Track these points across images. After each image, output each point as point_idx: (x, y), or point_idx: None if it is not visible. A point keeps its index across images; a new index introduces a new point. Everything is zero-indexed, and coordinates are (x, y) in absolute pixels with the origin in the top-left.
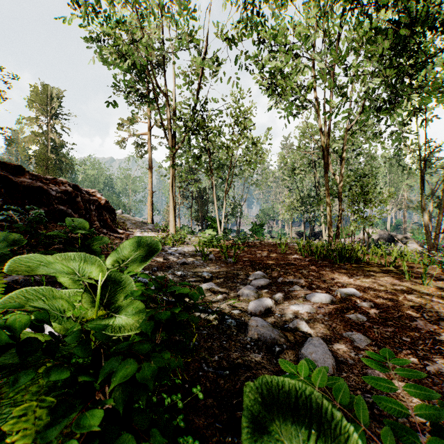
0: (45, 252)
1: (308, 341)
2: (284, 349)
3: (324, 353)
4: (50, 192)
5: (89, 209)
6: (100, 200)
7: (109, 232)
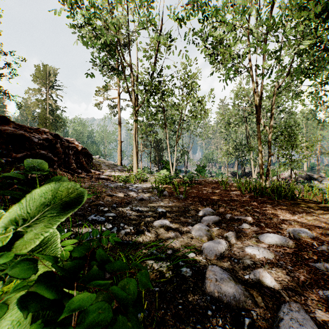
0: (3, 192)
1: (286, 312)
2: (254, 319)
3: None
4: (32, 139)
5: (68, 153)
6: (78, 147)
7: (84, 172)
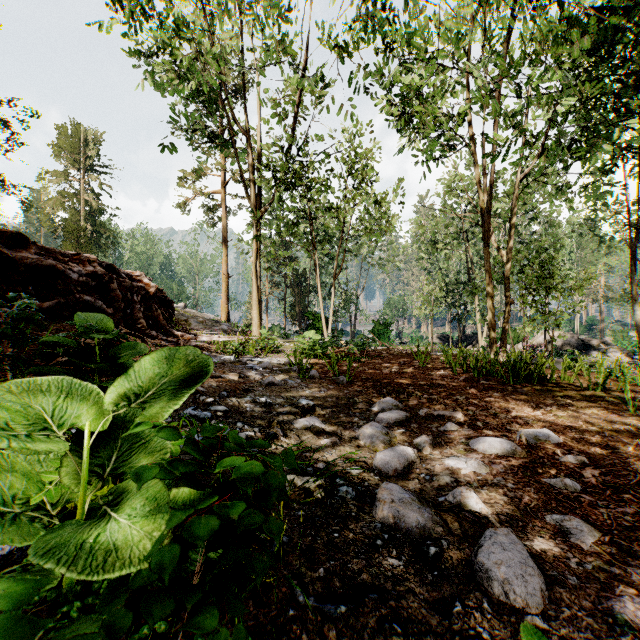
0: (41, 368)
1: (488, 537)
2: (443, 549)
3: (522, 564)
4: (69, 274)
5: (132, 300)
6: (149, 288)
7: (161, 334)
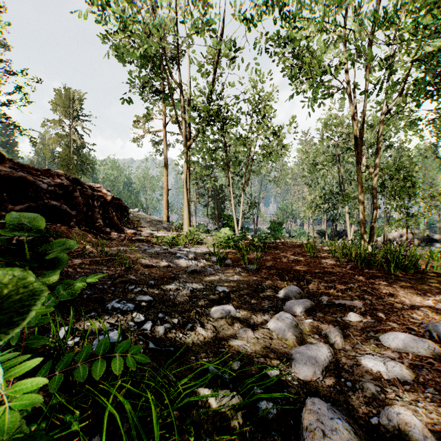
0: None
1: None
2: None
3: None
4: (39, 185)
5: (93, 205)
6: (106, 196)
7: (114, 231)
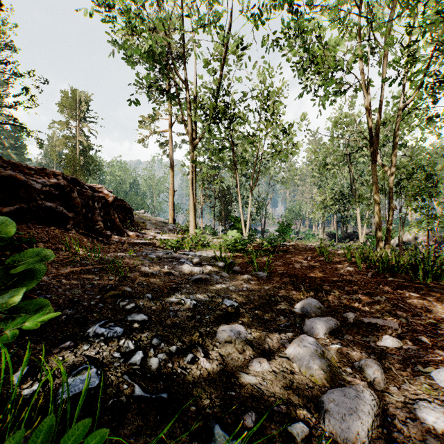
0: None
1: None
2: None
3: None
4: (32, 184)
5: (93, 207)
6: (108, 197)
7: (115, 233)
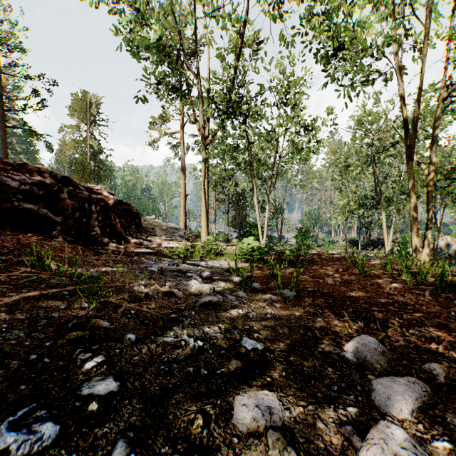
0: None
1: None
2: None
3: None
4: (6, 182)
5: (90, 210)
6: (108, 200)
7: (115, 241)
